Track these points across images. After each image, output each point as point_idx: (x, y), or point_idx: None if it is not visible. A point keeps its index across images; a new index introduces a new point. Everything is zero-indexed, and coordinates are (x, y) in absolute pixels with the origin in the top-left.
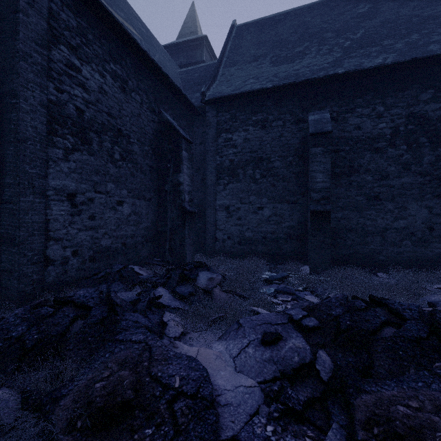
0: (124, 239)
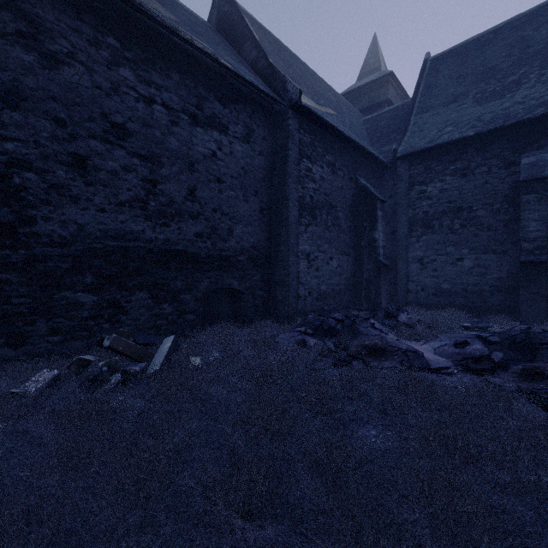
0: (333, 286)
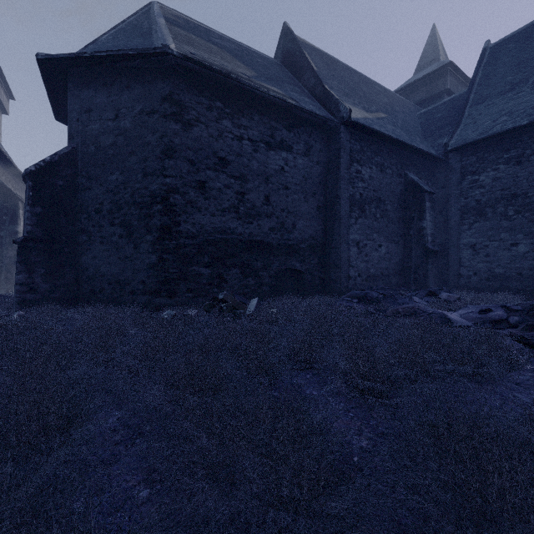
0: (382, 270)
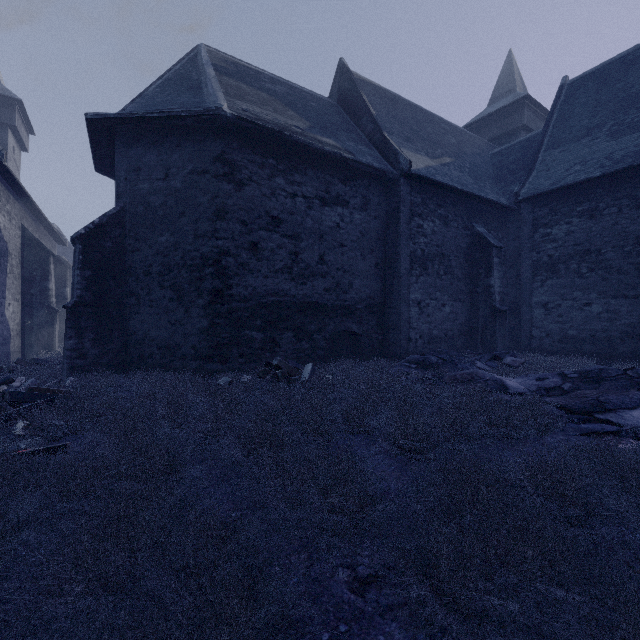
0: (446, 331)
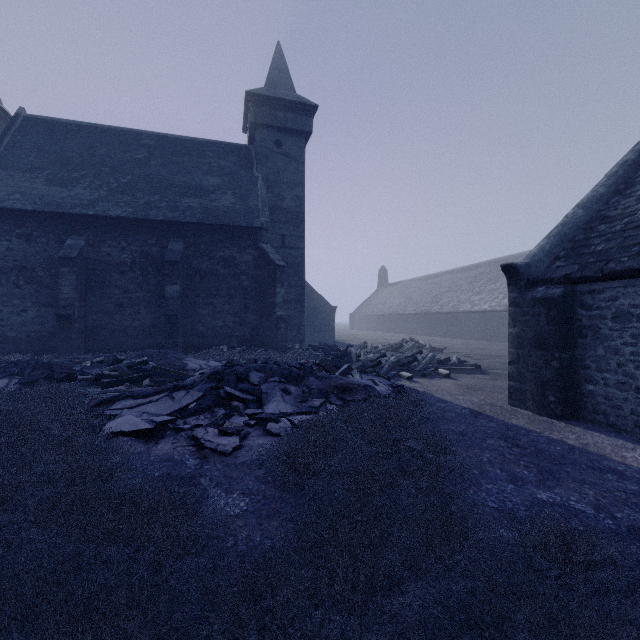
0: None
